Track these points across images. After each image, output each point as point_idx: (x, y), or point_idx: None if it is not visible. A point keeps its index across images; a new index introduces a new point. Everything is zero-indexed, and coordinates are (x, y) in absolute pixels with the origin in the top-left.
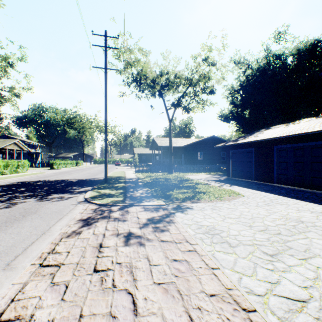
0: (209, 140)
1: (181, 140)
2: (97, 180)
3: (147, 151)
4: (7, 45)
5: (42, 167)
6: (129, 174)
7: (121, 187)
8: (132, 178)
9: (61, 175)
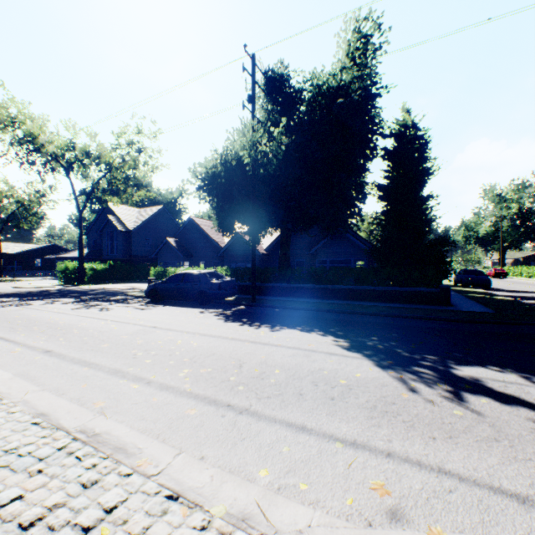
0: (49, 248)
1: (15, 245)
2: None
3: None
4: None
5: None
6: None
7: None
8: None
9: None
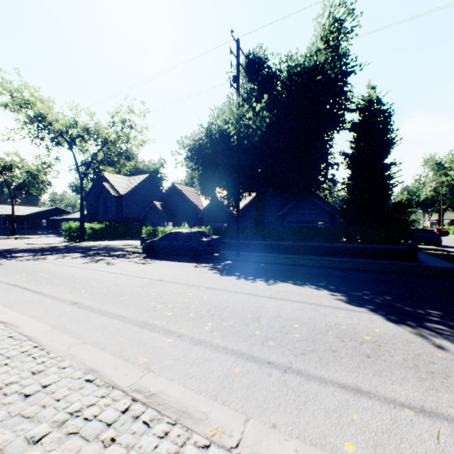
0: (53, 211)
1: (25, 208)
2: None
3: None
4: None
5: None
6: None
7: None
8: None
9: None
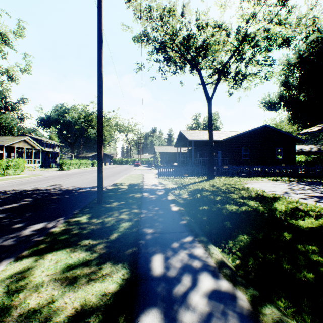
0: (258, 131)
1: (217, 132)
2: (94, 192)
3: (170, 150)
4: (0, 15)
5: (55, 168)
6: (149, 180)
7: (122, 237)
8: (154, 190)
9: (54, 180)
